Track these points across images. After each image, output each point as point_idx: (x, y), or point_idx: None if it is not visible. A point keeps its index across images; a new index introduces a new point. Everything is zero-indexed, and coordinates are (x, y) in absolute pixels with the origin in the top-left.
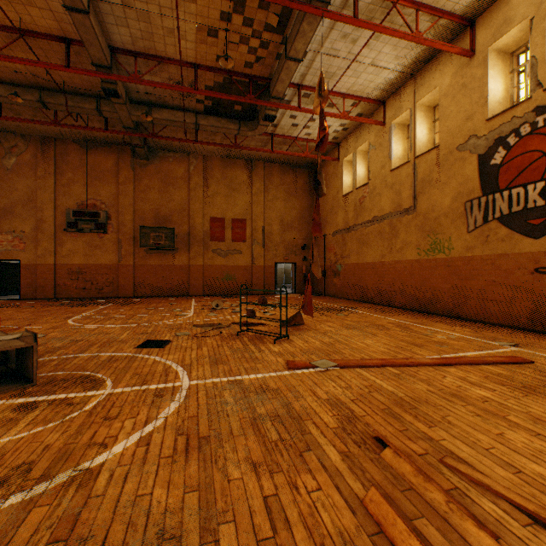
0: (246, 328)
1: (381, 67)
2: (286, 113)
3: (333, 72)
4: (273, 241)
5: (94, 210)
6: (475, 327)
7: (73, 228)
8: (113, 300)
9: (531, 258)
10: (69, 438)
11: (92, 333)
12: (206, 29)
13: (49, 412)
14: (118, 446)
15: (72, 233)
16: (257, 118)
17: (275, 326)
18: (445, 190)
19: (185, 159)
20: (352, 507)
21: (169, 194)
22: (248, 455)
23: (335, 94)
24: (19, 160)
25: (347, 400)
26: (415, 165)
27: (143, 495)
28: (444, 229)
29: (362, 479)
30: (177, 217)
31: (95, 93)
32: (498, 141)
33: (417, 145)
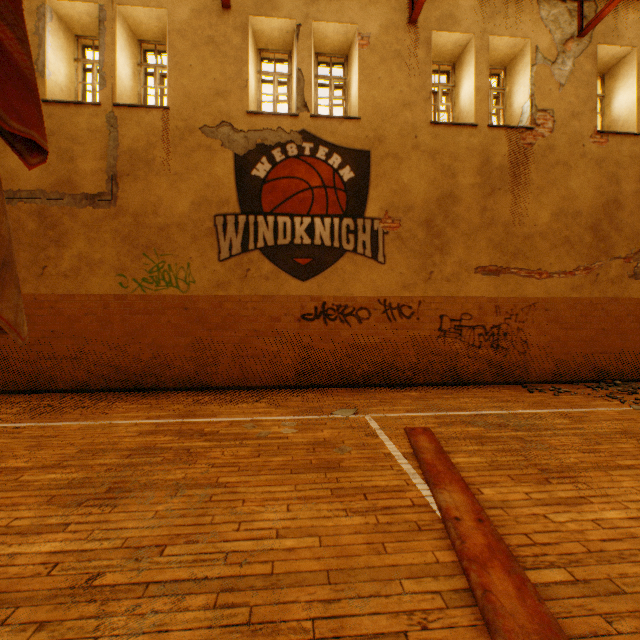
0: None
1: None
2: None
3: None
4: None
5: None
6: (255, 397)
7: None
8: None
9: (299, 303)
10: None
11: None
12: None
13: None
14: None
15: None
16: None
17: None
18: (182, 187)
19: None
20: None
21: None
22: None
23: None
24: None
25: None
26: (115, 118)
27: None
28: (179, 249)
29: None
30: None
31: None
32: (263, 148)
33: (119, 84)
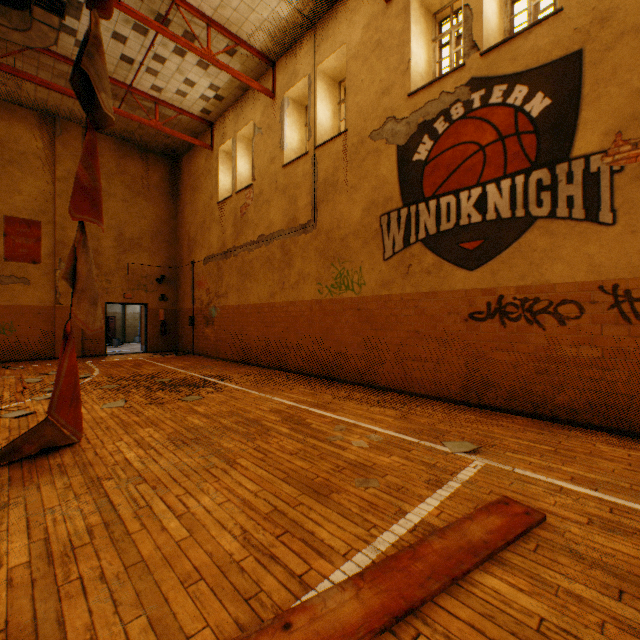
0: None
1: None
2: (102, 23)
3: None
4: (103, 265)
5: None
6: (398, 404)
7: None
8: None
9: (465, 299)
10: None
11: None
12: None
13: None
14: None
15: None
16: (31, 5)
17: None
18: (355, 197)
19: None
20: None
21: None
22: None
23: (194, 11)
24: None
25: None
26: (315, 158)
27: None
28: (353, 255)
29: None
30: None
31: None
32: (424, 126)
33: (318, 130)
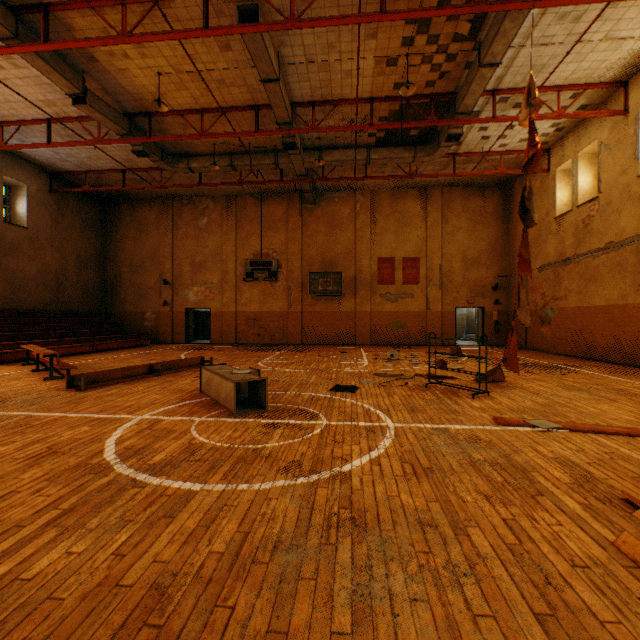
0: (435, 380)
1: (621, 39)
2: (473, 127)
3: (544, 64)
4: (453, 281)
5: (267, 259)
6: None
7: (250, 277)
8: (284, 347)
9: None
10: (315, 451)
11: (284, 375)
12: (384, 60)
13: (289, 431)
14: (355, 462)
15: (249, 282)
16: (436, 139)
17: (467, 381)
18: None
19: (351, 197)
20: (600, 544)
21: (335, 236)
22: (476, 488)
23: (545, 89)
24: (209, 220)
25: (580, 462)
26: None
27: (392, 496)
28: None
29: (609, 528)
30: (343, 261)
31: (273, 148)
32: None
33: None
